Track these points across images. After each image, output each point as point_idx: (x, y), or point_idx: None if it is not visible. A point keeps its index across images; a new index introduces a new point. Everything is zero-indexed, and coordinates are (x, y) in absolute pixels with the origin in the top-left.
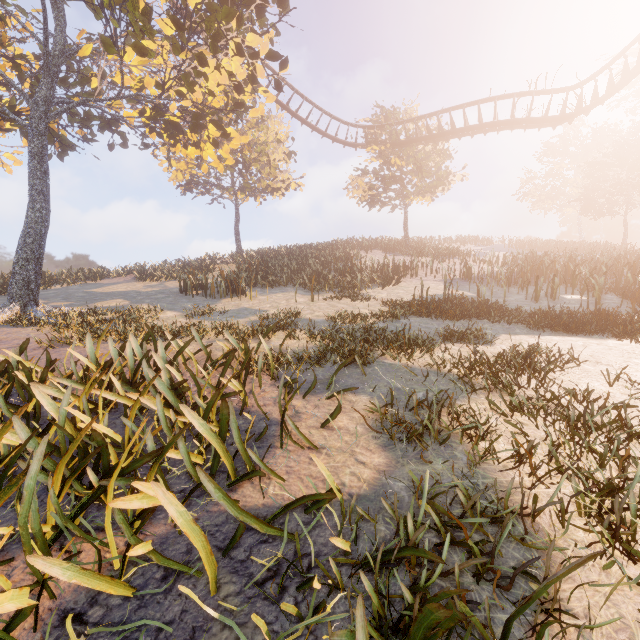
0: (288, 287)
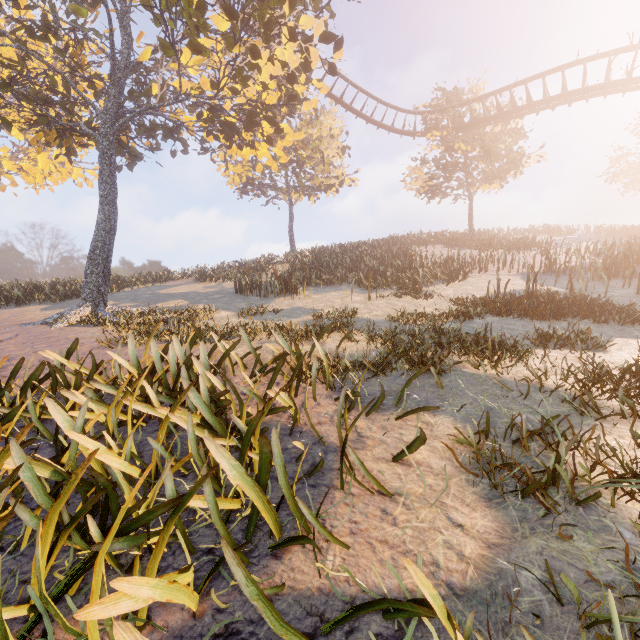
0: (342, 285)
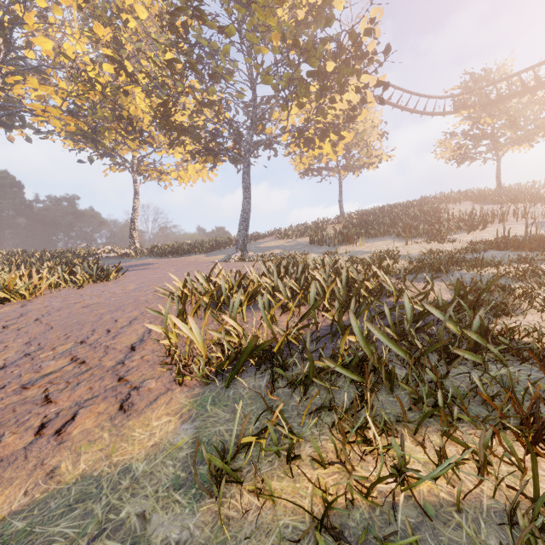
0: (385, 237)
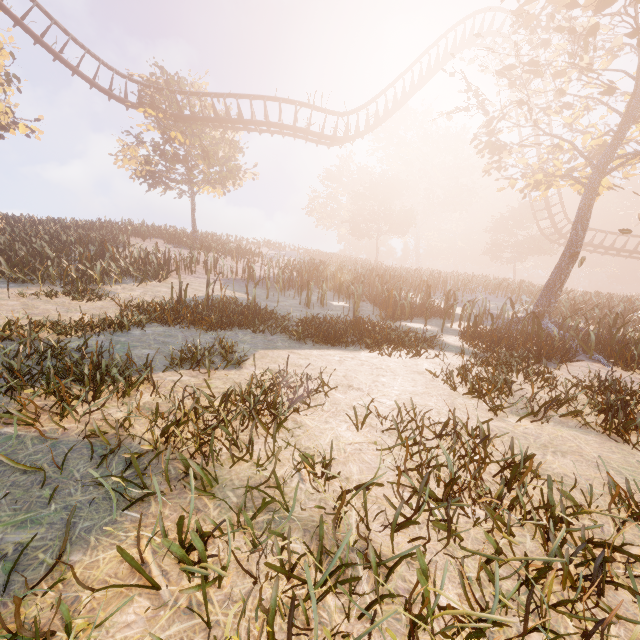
0: None
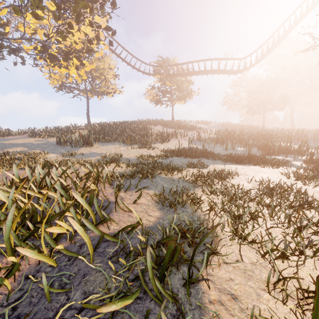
0: (115, 142)
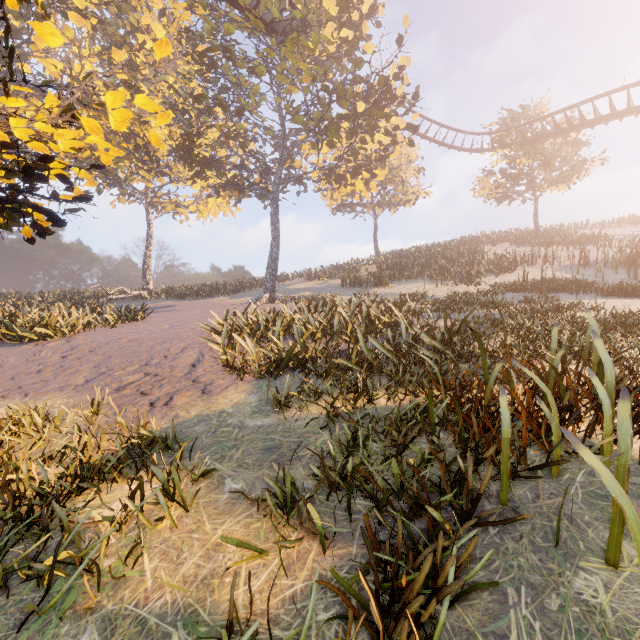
0: (418, 279)
